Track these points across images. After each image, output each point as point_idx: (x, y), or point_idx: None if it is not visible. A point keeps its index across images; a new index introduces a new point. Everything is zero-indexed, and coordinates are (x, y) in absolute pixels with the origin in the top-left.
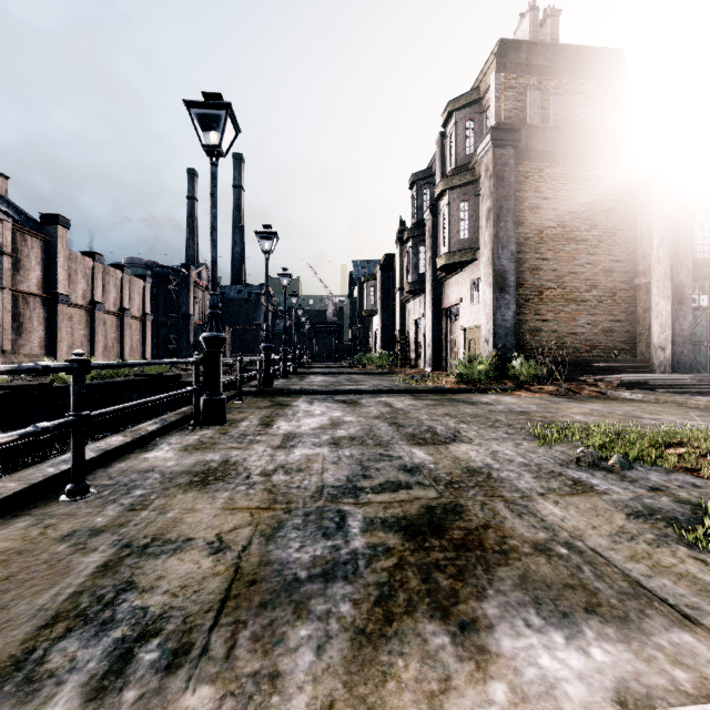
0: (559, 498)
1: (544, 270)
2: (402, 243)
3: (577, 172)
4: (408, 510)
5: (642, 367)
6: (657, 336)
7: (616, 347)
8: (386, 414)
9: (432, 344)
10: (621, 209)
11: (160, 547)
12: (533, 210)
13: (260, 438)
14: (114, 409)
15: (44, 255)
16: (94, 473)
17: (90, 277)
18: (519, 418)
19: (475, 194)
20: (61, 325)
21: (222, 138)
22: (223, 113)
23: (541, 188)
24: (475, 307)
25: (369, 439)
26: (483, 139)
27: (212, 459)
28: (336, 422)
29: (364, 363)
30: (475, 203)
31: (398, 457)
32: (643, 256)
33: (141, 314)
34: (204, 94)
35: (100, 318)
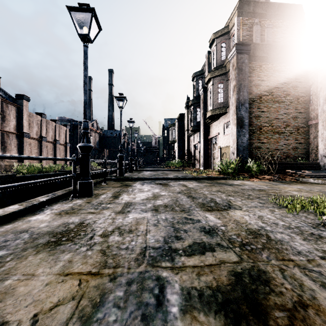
0: None
1: (262, 117)
2: (188, 108)
3: (279, 67)
4: (219, 278)
5: (315, 166)
6: (322, 150)
7: (299, 156)
8: (184, 190)
9: (203, 156)
10: (302, 86)
11: None
12: (256, 86)
13: (109, 206)
14: None
15: (17, 114)
16: None
17: (39, 125)
18: (261, 193)
19: (226, 79)
20: (25, 147)
21: (89, 29)
22: (90, 16)
23: (261, 75)
24: (226, 137)
25: (177, 207)
26: (231, 50)
27: (72, 222)
28: (156, 195)
29: (169, 165)
30: (226, 84)
31: (198, 220)
32: (313, 110)
33: (64, 143)
34: (79, 4)
35: (44, 144)
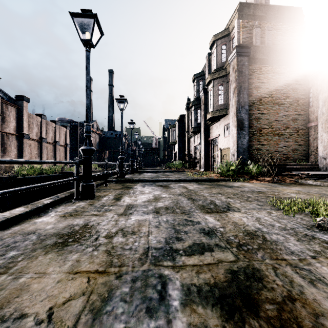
0: None
1: (262, 119)
2: (188, 109)
3: (279, 69)
4: (217, 276)
5: (314, 168)
6: (321, 152)
7: (298, 158)
8: (185, 193)
9: (204, 157)
10: (301, 88)
11: None
12: (256, 88)
13: (111, 208)
14: (4, 192)
15: (17, 115)
16: None
17: (39, 126)
18: (260, 195)
19: (226, 81)
20: (25, 149)
21: (92, 35)
22: (93, 21)
23: (261, 77)
24: (226, 138)
25: (177, 209)
26: (231, 52)
27: (77, 223)
28: (157, 197)
29: (170, 167)
30: (226, 86)
31: (197, 222)
32: (313, 112)
33: (64, 144)
34: (82, 10)
35: (44, 146)
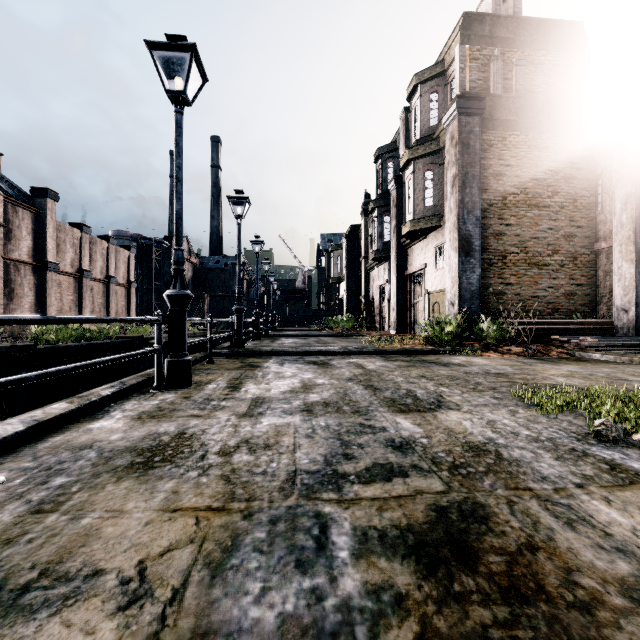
0: (607, 493)
1: (507, 235)
2: (366, 214)
3: (539, 140)
4: (412, 514)
5: (606, 329)
6: (620, 299)
7: (577, 310)
8: (359, 376)
9: (396, 308)
10: (582, 176)
11: (45, 591)
12: (496, 177)
13: (225, 404)
14: (40, 374)
15: (35, 226)
16: (19, 450)
17: (78, 247)
18: (500, 381)
19: (439, 163)
20: (50, 291)
21: (187, 82)
22: (188, 57)
23: (505, 155)
24: (439, 272)
25: (346, 405)
26: (448, 108)
27: (165, 431)
28: (308, 384)
29: (331, 326)
30: (439, 172)
31: (382, 428)
32: (604, 222)
33: (126, 281)
34: (168, 37)
35: (87, 285)
